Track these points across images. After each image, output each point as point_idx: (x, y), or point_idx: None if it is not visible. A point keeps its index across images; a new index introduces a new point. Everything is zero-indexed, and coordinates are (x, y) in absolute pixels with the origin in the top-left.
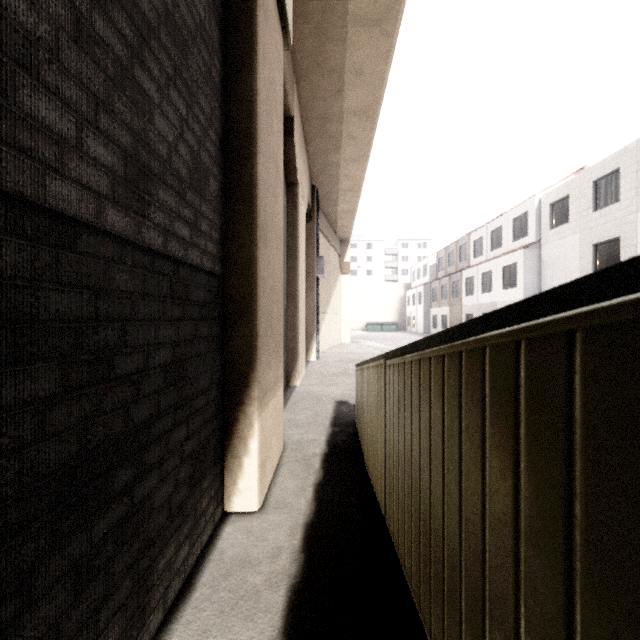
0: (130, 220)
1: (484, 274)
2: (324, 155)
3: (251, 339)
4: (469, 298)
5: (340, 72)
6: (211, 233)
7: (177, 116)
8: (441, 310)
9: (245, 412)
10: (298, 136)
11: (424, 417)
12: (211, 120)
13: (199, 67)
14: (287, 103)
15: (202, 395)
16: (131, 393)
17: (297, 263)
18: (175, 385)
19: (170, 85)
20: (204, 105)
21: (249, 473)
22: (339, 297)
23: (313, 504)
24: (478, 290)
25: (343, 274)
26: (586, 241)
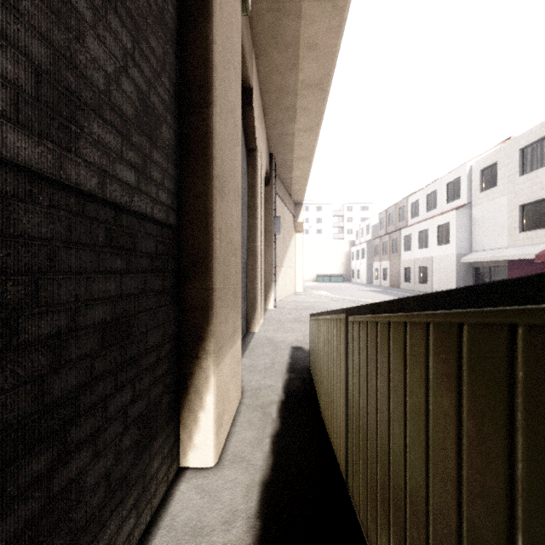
0: (46, 151)
1: (420, 232)
2: (280, 125)
3: (207, 292)
4: (407, 253)
5: (295, 46)
6: (164, 182)
7: (119, 47)
8: (382, 264)
9: (201, 366)
10: (257, 106)
11: (414, 400)
12: (164, 65)
13: (149, 4)
14: (247, 74)
15: (153, 352)
16: (48, 361)
17: (256, 221)
18: (116, 345)
19: (109, 9)
20: (155, 46)
21: (205, 428)
22: (293, 252)
23: (270, 458)
24: (415, 246)
25: (297, 232)
26: (513, 202)
